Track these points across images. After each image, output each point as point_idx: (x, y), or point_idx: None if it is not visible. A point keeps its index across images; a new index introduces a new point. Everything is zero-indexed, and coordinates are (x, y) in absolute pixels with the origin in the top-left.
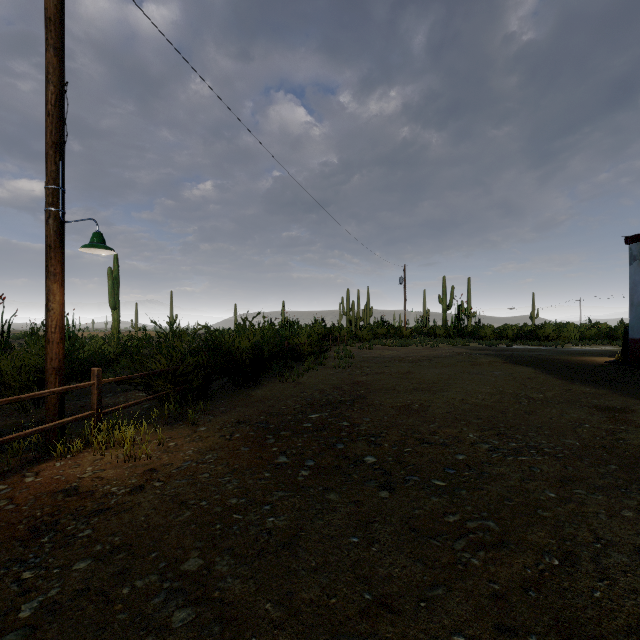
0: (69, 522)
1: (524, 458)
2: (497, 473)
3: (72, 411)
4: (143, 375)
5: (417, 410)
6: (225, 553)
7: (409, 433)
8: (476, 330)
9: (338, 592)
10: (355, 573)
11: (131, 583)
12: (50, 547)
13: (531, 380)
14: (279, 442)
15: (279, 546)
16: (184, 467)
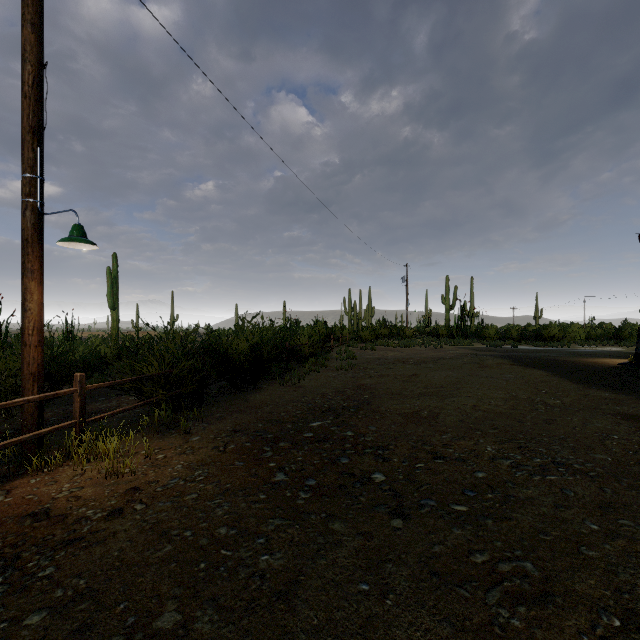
0: (32, 556)
1: (553, 478)
2: (525, 496)
3: (60, 417)
4: (132, 380)
5: (426, 418)
6: (208, 605)
7: (420, 445)
8: (480, 330)
9: None
10: (367, 637)
11: None
12: (2, 592)
13: (544, 384)
14: (277, 455)
15: (273, 596)
16: (171, 485)
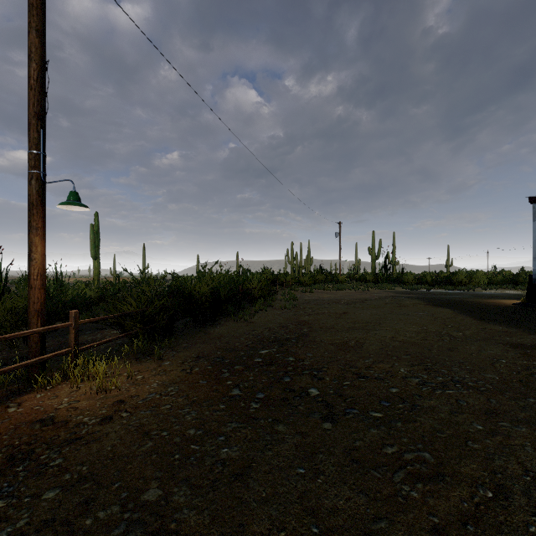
0: (43, 451)
1: (451, 392)
2: (428, 406)
3: (55, 347)
4: (115, 316)
5: (353, 347)
6: (182, 484)
7: (347, 368)
8: (400, 276)
9: (287, 525)
10: (302, 505)
11: (94, 514)
12: (23, 476)
13: (450, 320)
14: (233, 376)
15: (232, 477)
16: (149, 399)
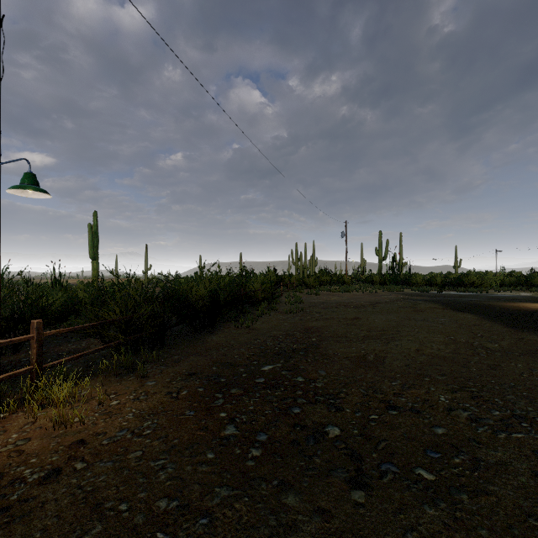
0: None
1: (519, 435)
2: (495, 460)
3: None
4: (92, 325)
5: (373, 362)
6: None
7: (371, 393)
8: (409, 278)
9: None
10: None
11: None
12: None
13: (477, 327)
14: (228, 404)
15: None
16: (117, 439)
